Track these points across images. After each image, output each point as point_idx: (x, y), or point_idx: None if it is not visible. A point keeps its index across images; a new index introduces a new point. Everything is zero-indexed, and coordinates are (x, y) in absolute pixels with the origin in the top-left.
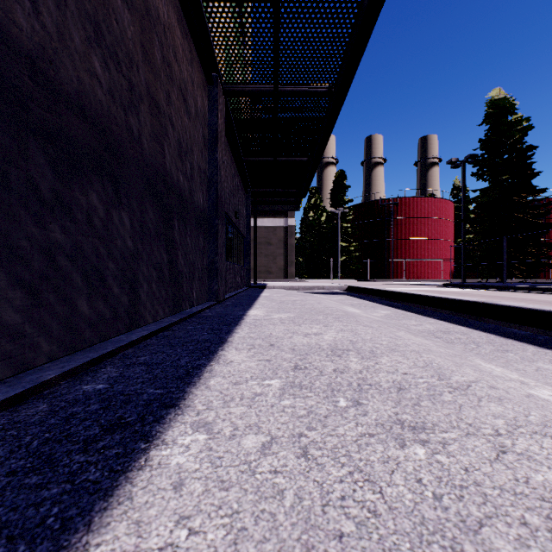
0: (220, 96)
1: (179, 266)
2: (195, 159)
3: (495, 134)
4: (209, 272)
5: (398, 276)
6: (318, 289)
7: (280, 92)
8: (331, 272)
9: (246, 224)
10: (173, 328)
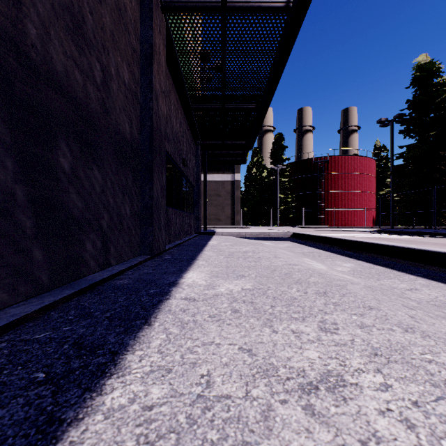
0: (157, 8)
1: (72, 210)
2: (113, 66)
3: (422, 95)
4: (141, 219)
5: (329, 223)
6: (264, 235)
7: (229, 7)
8: (271, 220)
9: (195, 174)
10: (2, 338)
